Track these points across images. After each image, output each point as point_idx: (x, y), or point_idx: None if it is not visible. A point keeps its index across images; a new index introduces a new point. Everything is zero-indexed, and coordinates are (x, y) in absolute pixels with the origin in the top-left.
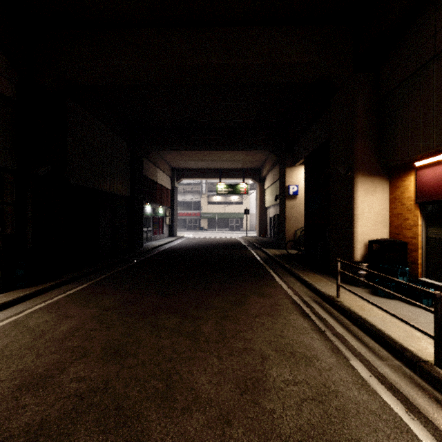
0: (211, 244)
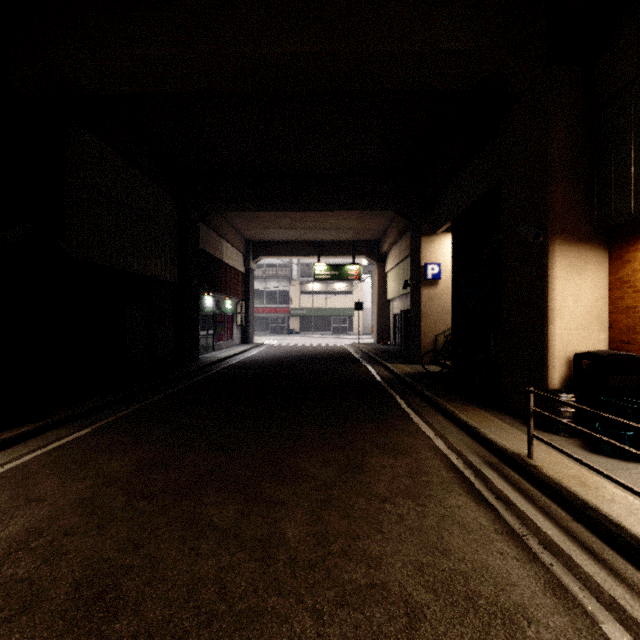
0: (305, 356)
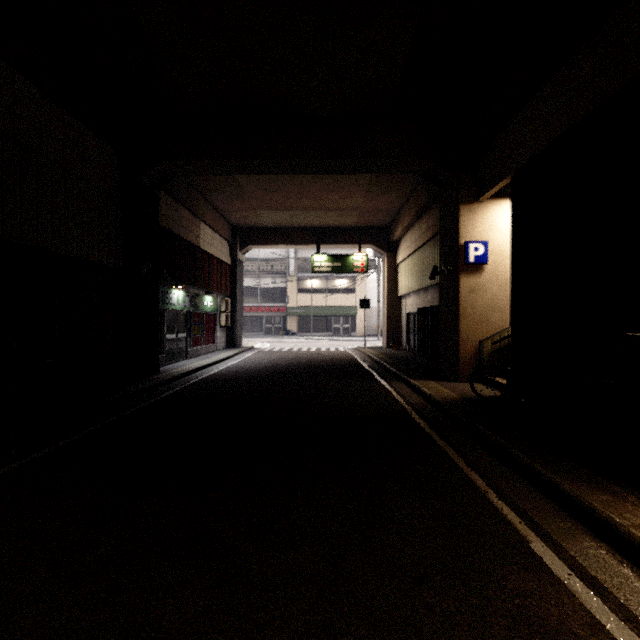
0: (300, 366)
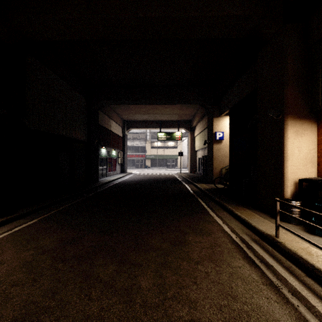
0: (153, 179)
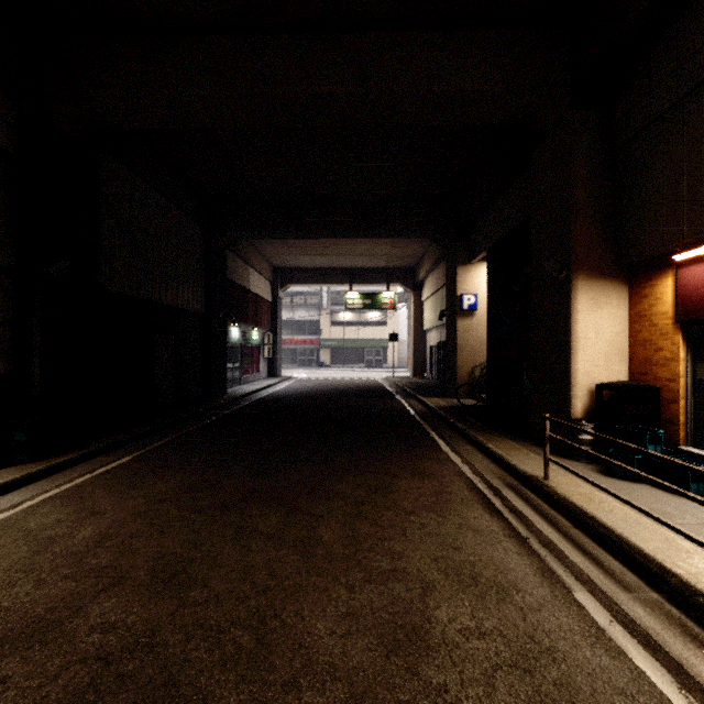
0: (336, 390)
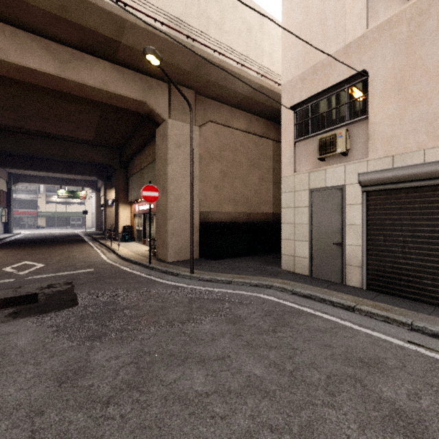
0: (53, 236)
